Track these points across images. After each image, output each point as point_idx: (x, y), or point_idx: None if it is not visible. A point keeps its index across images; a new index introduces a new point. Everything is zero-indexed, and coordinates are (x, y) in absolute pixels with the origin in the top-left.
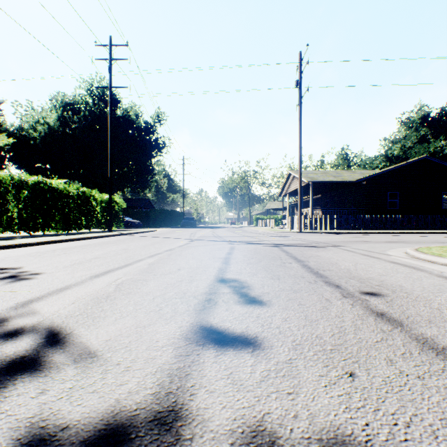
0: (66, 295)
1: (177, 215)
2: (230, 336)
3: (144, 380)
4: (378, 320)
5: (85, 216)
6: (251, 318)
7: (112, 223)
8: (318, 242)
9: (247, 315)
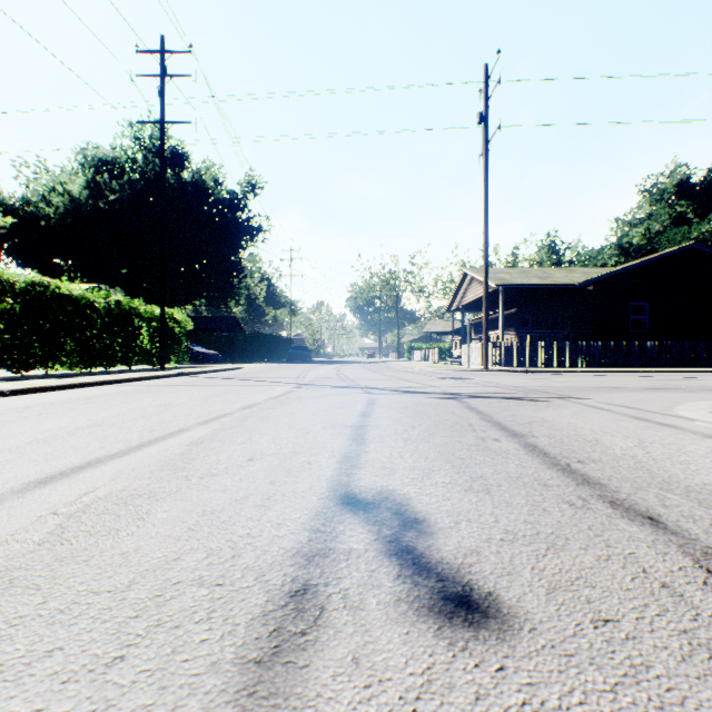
0: None
1: (281, 342)
2: None
3: None
4: None
5: (121, 343)
6: None
7: (169, 356)
8: (528, 390)
9: (435, 707)
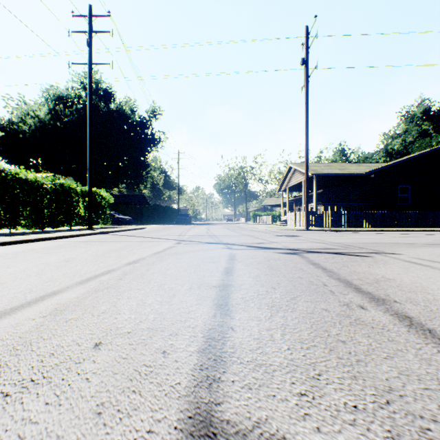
0: None
1: (172, 211)
2: None
3: None
4: None
5: (63, 211)
6: None
7: (98, 220)
8: (347, 246)
9: None
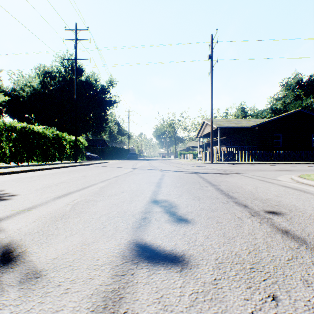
0: (30, 214)
1: (124, 151)
2: (161, 254)
3: (80, 306)
4: (284, 237)
5: (58, 151)
6: (178, 235)
7: (78, 157)
8: (226, 170)
9: (175, 232)
